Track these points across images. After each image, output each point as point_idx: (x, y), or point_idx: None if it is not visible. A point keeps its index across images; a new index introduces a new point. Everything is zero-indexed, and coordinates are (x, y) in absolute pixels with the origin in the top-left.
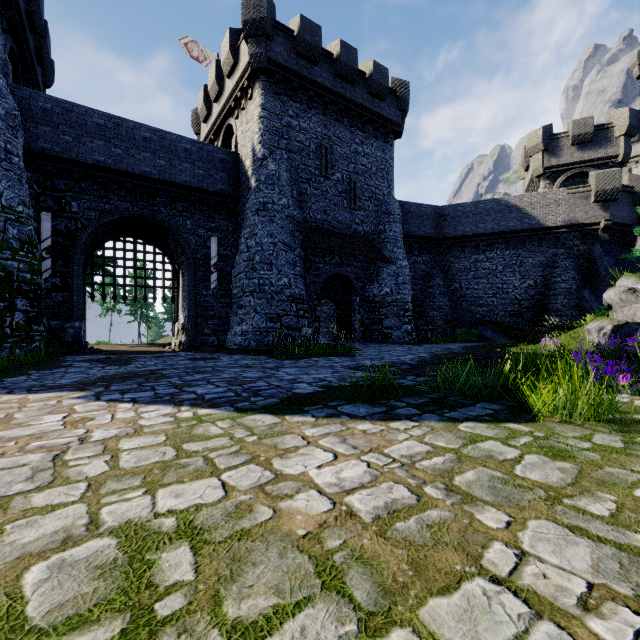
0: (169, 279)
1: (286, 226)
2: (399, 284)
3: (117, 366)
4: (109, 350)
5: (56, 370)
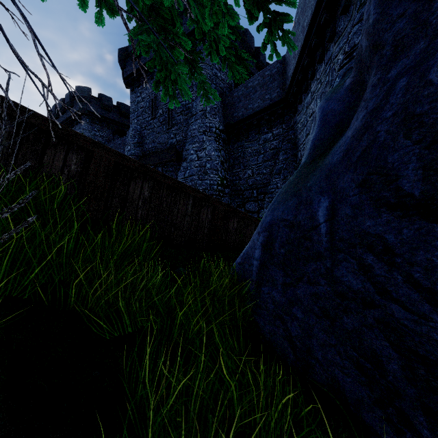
0: None
1: None
2: (187, 177)
3: None
4: None
5: None
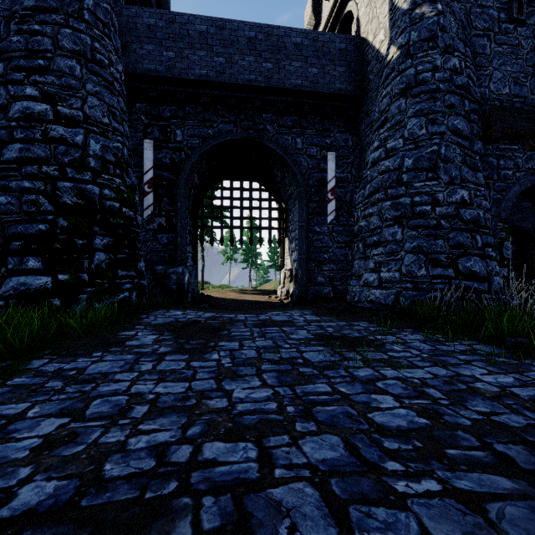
0: (275, 218)
1: (458, 104)
2: None
3: (185, 357)
4: (217, 297)
5: (78, 361)
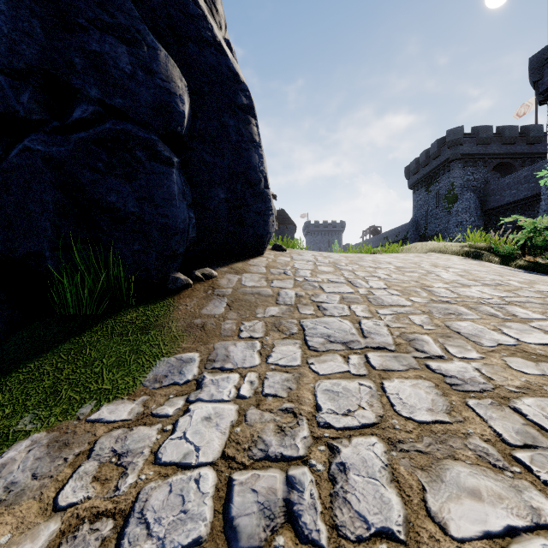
0: None
1: None
2: None
3: None
4: None
5: None
